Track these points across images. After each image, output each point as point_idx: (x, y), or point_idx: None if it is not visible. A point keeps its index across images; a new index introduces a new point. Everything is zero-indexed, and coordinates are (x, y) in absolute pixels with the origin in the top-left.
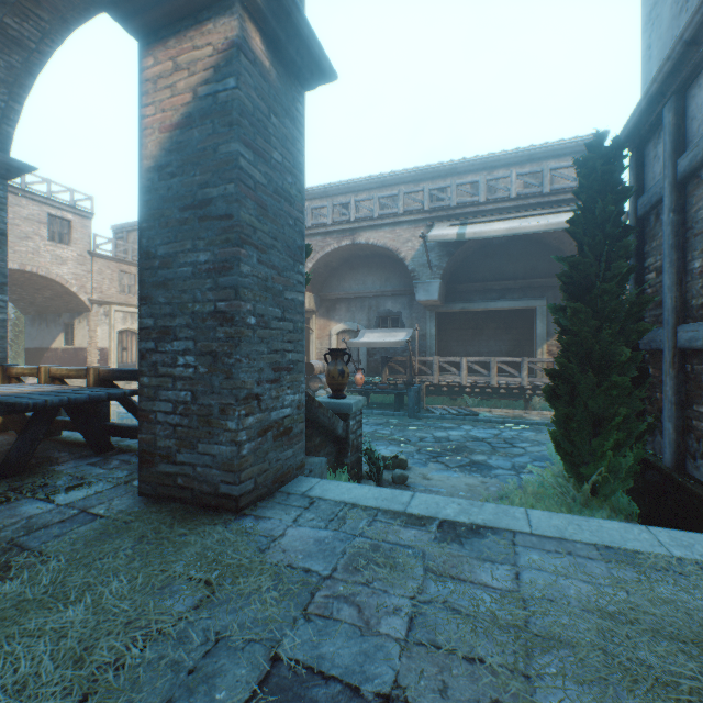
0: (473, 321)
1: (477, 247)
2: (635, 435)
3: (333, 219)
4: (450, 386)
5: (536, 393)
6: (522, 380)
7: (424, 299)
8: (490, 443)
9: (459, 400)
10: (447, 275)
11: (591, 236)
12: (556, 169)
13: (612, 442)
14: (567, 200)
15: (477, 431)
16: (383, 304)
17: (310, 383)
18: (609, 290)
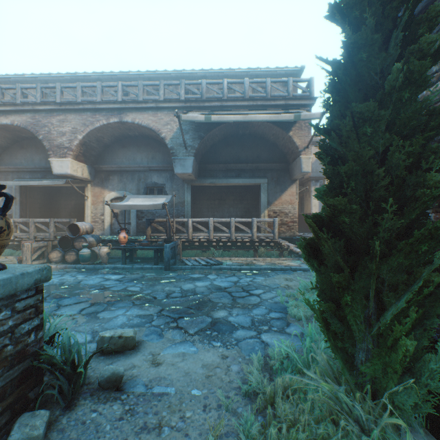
0: (219, 194)
1: (221, 137)
2: (438, 311)
3: (102, 98)
4: (201, 241)
5: (261, 245)
6: (252, 235)
7: (181, 172)
8: (231, 292)
9: (208, 252)
10: (200, 156)
11: (378, 8)
12: (275, 83)
13: (412, 325)
14: (282, 106)
15: (220, 280)
16: (150, 177)
17: (75, 243)
18: (418, 77)
